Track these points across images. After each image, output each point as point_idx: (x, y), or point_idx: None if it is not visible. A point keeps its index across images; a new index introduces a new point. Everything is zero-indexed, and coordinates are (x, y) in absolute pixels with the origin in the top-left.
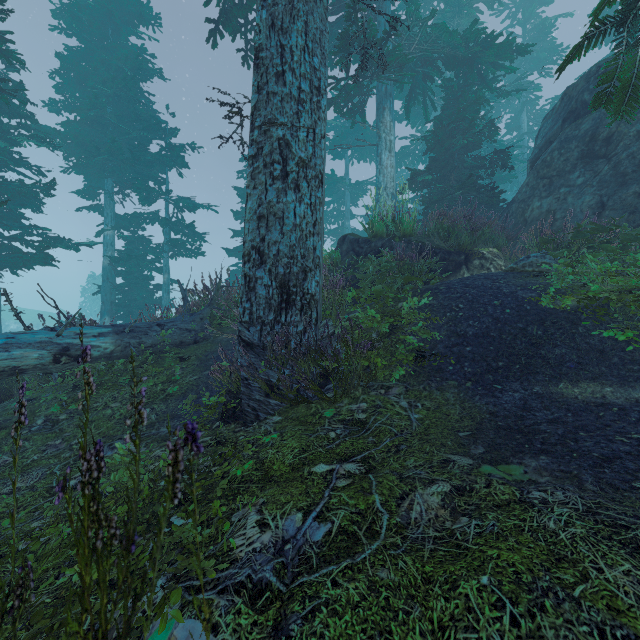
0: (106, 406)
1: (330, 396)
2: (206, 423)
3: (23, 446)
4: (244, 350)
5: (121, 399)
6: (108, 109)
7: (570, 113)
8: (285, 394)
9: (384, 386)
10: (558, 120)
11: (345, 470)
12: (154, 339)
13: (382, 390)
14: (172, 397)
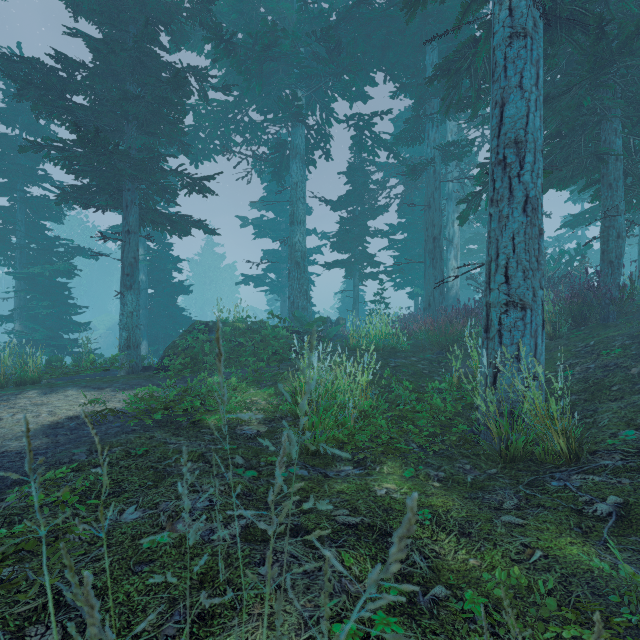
0: None
1: None
2: None
3: None
4: None
5: None
6: None
7: None
8: None
9: None
10: None
11: None
12: None
13: None
14: None
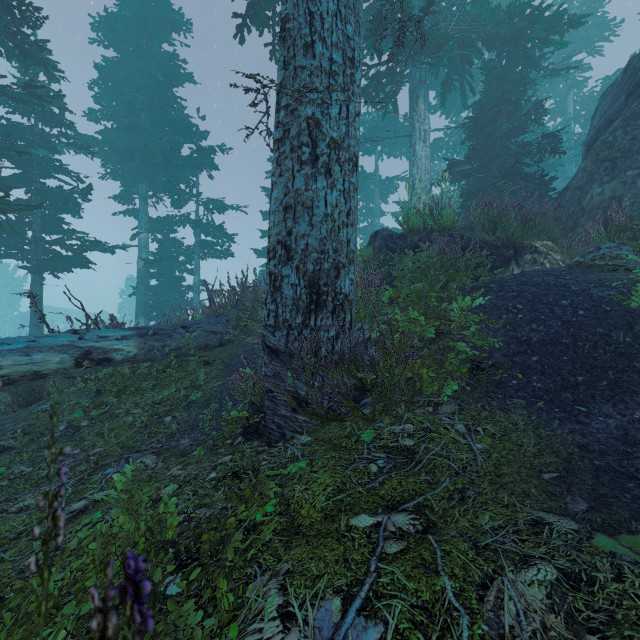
0: (128, 413)
1: (367, 413)
2: (228, 437)
3: (42, 455)
4: (268, 358)
5: (143, 405)
6: (142, 116)
7: (636, 86)
8: (315, 411)
9: (431, 402)
10: (620, 95)
11: (395, 525)
12: (178, 342)
13: (430, 407)
14: (195, 404)
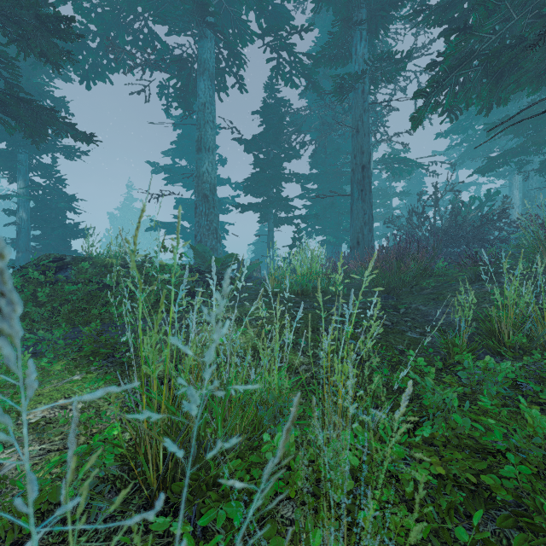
0: None
1: None
2: None
3: None
4: None
5: None
6: None
7: None
8: None
9: None
10: None
11: None
12: None
13: None
14: None
